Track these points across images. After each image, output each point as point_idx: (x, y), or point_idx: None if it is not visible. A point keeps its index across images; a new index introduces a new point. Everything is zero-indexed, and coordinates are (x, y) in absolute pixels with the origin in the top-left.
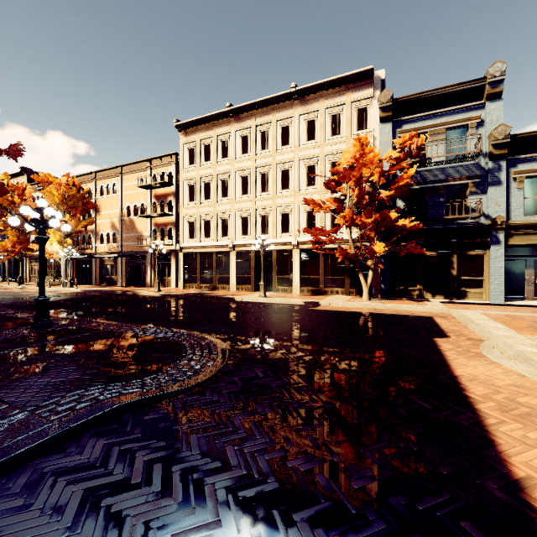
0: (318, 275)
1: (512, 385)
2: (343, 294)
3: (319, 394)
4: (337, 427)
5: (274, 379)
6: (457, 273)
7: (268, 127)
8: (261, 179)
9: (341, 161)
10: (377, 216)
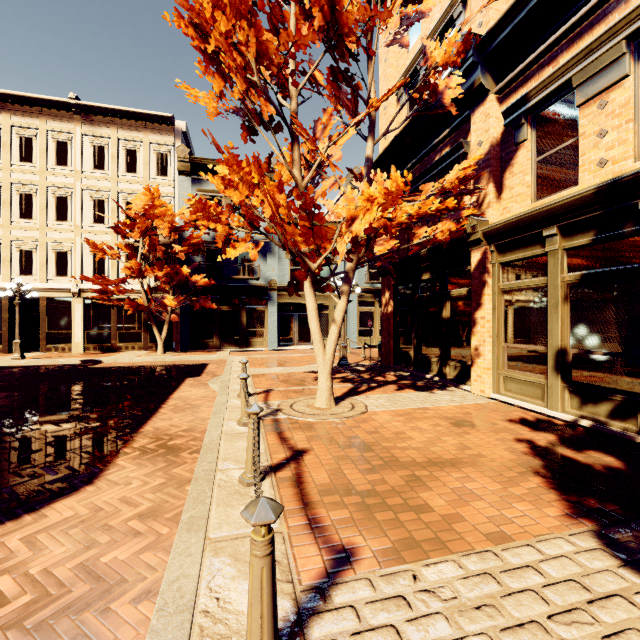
0: (109, 329)
1: (200, 397)
2: (141, 349)
3: (32, 426)
4: (34, 438)
5: None
6: (246, 325)
7: (32, 134)
8: (21, 200)
9: (133, 206)
10: (168, 270)
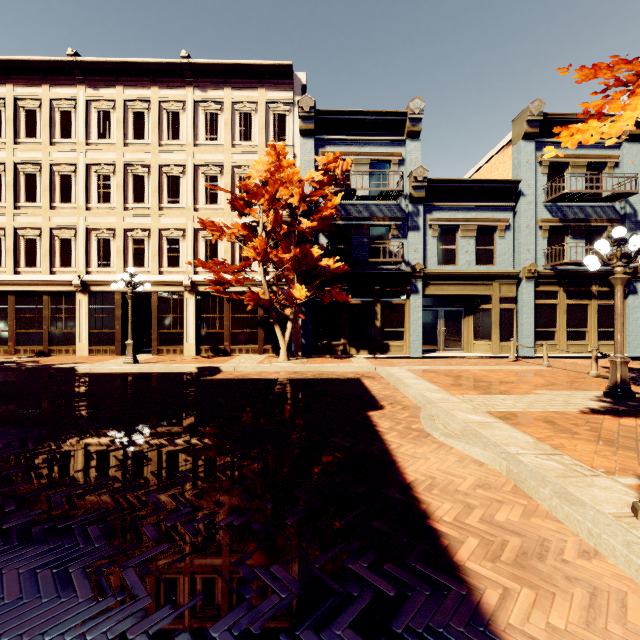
0: (222, 328)
1: (477, 486)
2: (256, 353)
3: (157, 633)
4: None
5: (46, 603)
6: (381, 324)
7: (144, 107)
8: (133, 182)
9: (252, 174)
10: (297, 250)
